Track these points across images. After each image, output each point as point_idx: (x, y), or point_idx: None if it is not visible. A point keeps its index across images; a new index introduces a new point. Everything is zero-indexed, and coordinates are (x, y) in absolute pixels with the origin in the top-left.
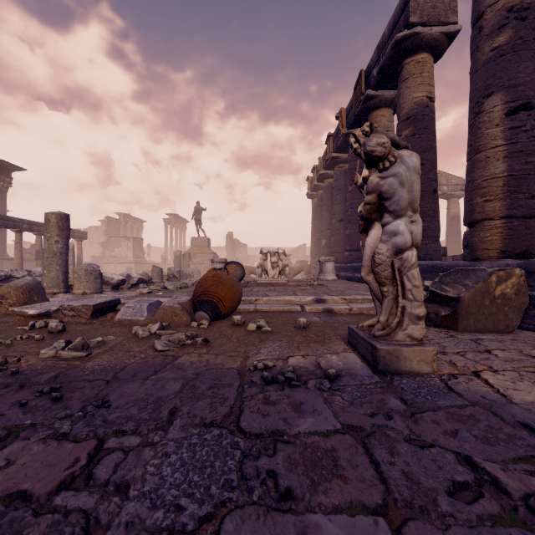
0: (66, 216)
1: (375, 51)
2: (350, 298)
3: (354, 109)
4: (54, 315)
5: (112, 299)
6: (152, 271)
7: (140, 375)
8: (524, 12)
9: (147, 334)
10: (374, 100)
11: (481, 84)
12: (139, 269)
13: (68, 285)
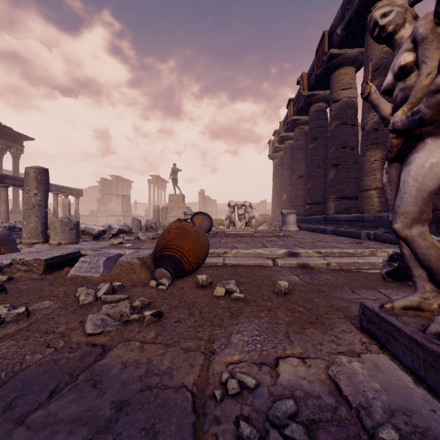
0: (44, 171)
1: (339, 10)
2: (326, 251)
3: (315, 70)
4: (6, 269)
5: (70, 252)
6: (132, 222)
7: (20, 406)
8: None
9: (90, 300)
10: (337, 59)
11: None
12: (126, 221)
13: (47, 235)
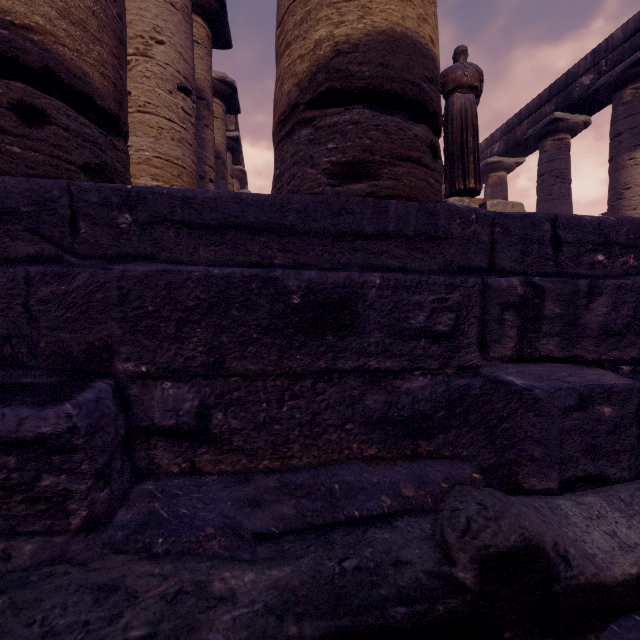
0: None
1: None
2: None
3: None
4: None
5: None
6: None
7: None
8: None
9: None
10: None
11: None
12: None
13: None
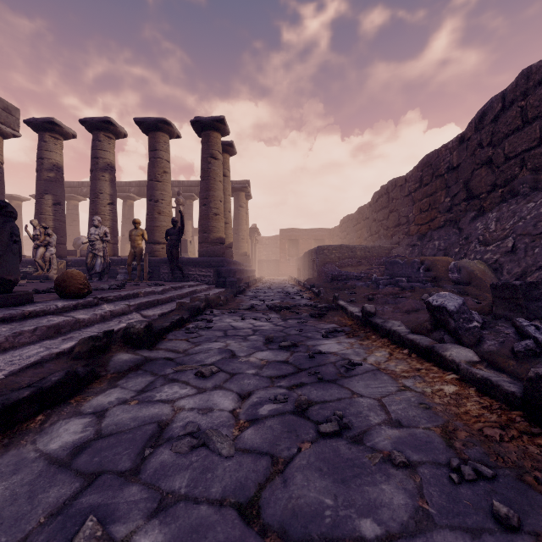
0: None
1: None
2: None
3: None
4: None
5: None
6: None
7: None
8: (59, 169)
9: None
10: None
11: (43, 187)
12: None
13: None
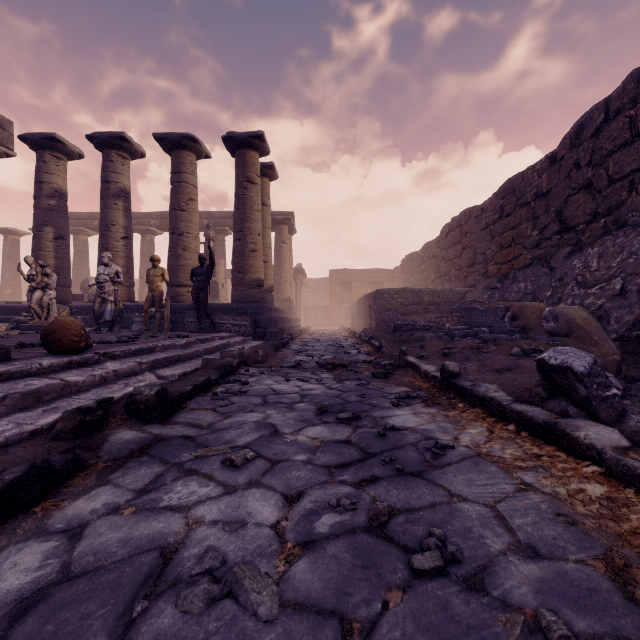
0: None
1: None
2: None
3: None
4: None
5: None
6: None
7: None
8: (62, 196)
9: None
10: None
11: (42, 217)
12: None
13: None
